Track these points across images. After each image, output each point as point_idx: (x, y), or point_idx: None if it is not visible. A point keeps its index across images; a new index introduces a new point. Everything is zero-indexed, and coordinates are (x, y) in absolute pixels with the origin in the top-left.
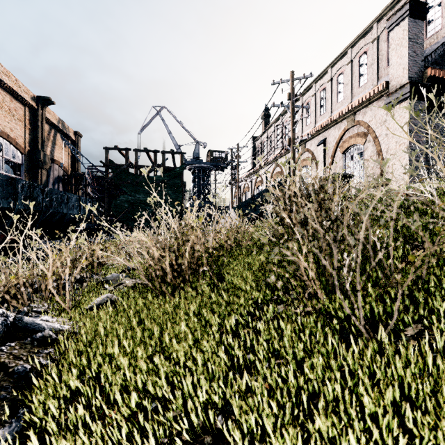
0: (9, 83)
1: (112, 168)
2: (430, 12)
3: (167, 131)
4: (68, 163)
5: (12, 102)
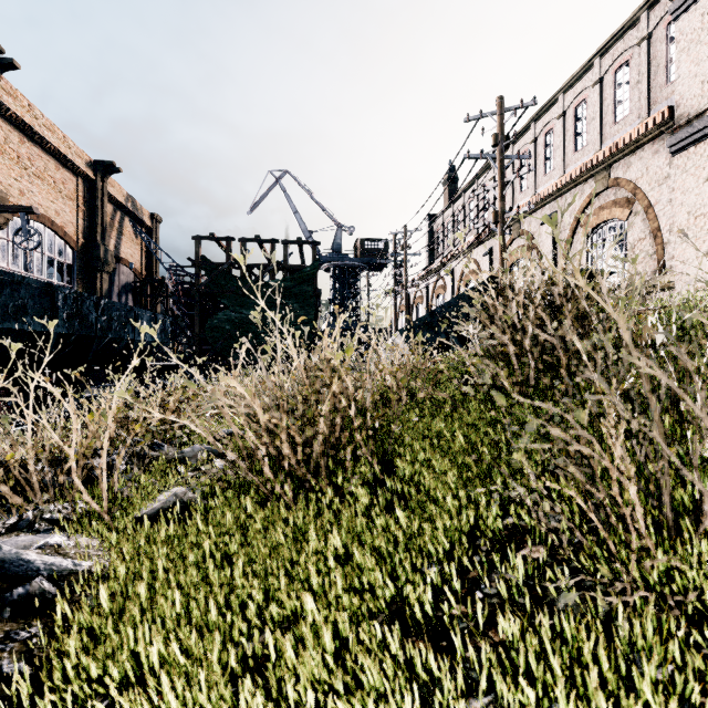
0: (54, 141)
1: (206, 269)
2: None
3: (292, 209)
4: (141, 262)
5: (58, 171)
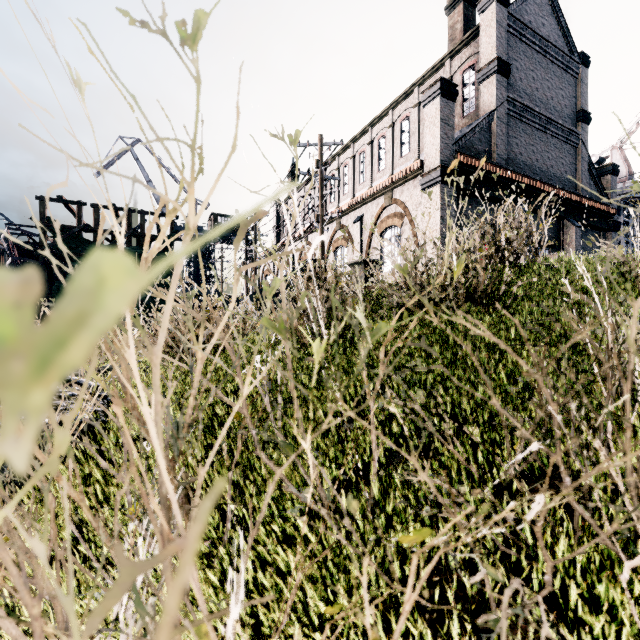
0: None
1: (53, 231)
2: (465, 89)
3: (145, 177)
4: None
5: None
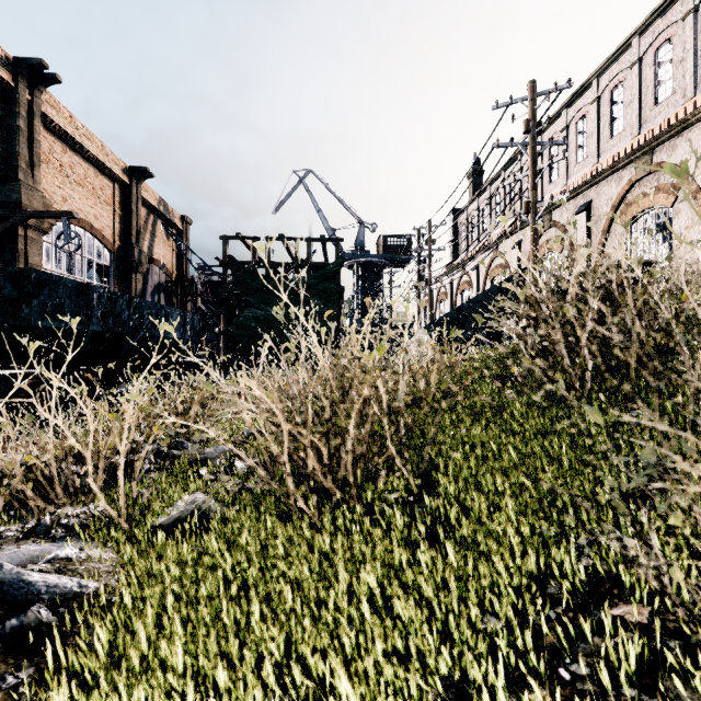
0: (93, 150)
1: (232, 268)
2: None
3: (316, 208)
4: (172, 263)
5: (97, 178)
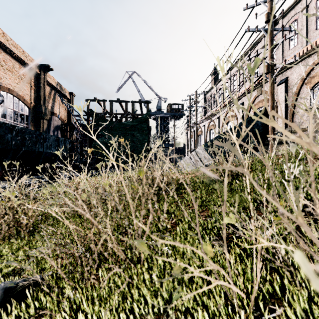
0: (17, 53)
1: (92, 116)
2: None
3: (137, 90)
4: (65, 115)
5: (20, 68)
